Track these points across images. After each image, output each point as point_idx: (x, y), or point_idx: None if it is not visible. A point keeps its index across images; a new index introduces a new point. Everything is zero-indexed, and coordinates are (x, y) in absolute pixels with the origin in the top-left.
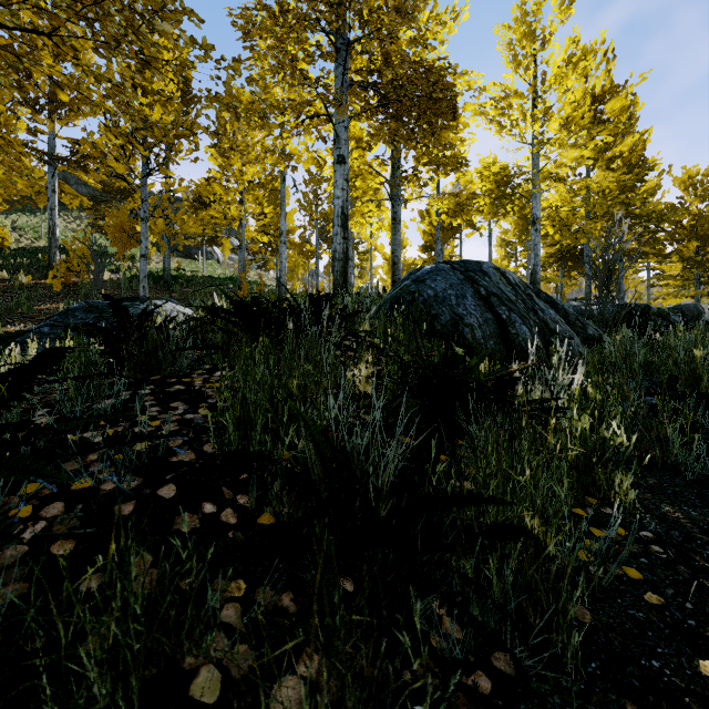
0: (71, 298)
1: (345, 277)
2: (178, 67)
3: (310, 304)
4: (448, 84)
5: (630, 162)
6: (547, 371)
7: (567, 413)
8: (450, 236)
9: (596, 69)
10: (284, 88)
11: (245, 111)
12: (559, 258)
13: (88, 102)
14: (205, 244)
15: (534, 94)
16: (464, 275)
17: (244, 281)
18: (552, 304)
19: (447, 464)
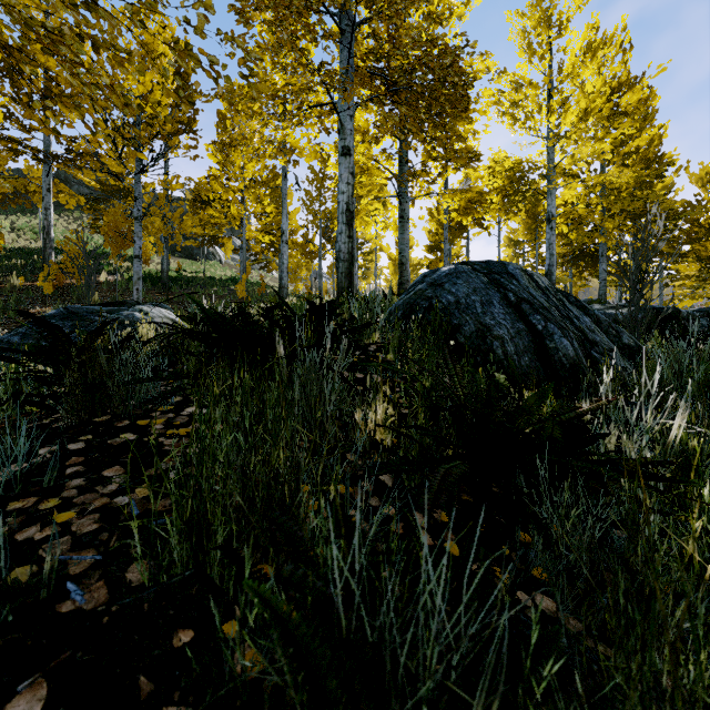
0: (62, 301)
1: (350, 279)
2: (134, 6)
3: (310, 314)
4: (462, 69)
5: (646, 158)
6: (626, 410)
7: (660, 471)
8: (457, 236)
9: (611, 60)
10: (285, 78)
11: (224, 68)
12: (572, 258)
13: (27, 62)
14: (206, 244)
15: (550, 84)
16: (488, 277)
17: (244, 283)
18: (582, 309)
19: (512, 573)
